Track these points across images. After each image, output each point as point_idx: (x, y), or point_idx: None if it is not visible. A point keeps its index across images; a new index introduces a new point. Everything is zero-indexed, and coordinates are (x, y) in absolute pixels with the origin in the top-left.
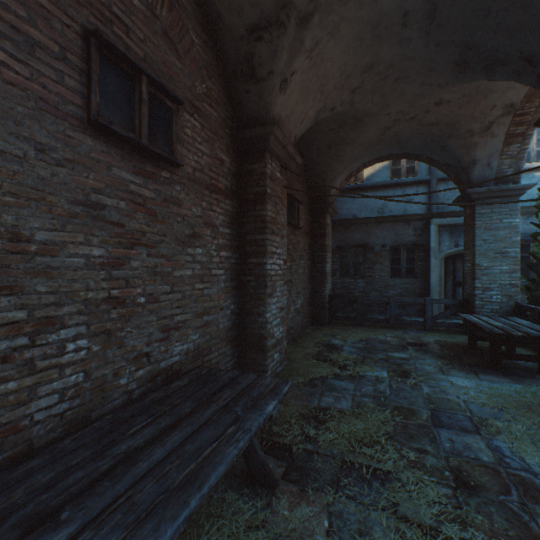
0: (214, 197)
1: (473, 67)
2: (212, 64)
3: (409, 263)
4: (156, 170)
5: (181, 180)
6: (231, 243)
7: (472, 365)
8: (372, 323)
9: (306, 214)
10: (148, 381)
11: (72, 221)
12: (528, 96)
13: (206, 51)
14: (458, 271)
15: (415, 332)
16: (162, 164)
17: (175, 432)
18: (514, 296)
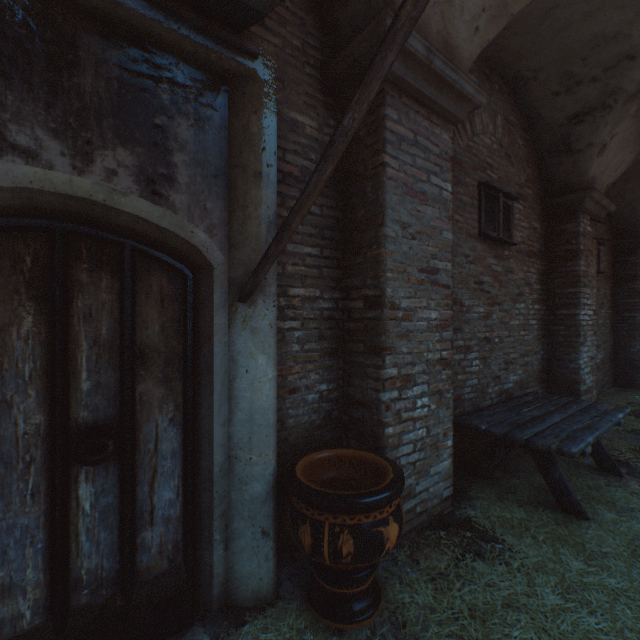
0: (530, 260)
1: None
2: (528, 153)
3: None
4: (501, 251)
5: (512, 254)
6: (540, 297)
7: None
8: None
9: (606, 255)
10: (498, 395)
11: (474, 293)
12: None
13: (525, 146)
14: None
15: None
16: (504, 246)
17: (555, 414)
18: None
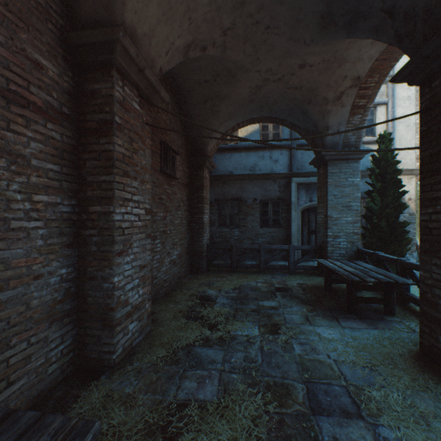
0: (18, 111)
1: (337, 22)
2: None
3: (275, 215)
4: None
5: None
6: (61, 184)
7: (332, 310)
8: (245, 269)
9: (184, 166)
10: None
11: None
12: (371, 71)
13: None
14: (312, 221)
15: (281, 276)
16: None
17: None
18: (356, 242)
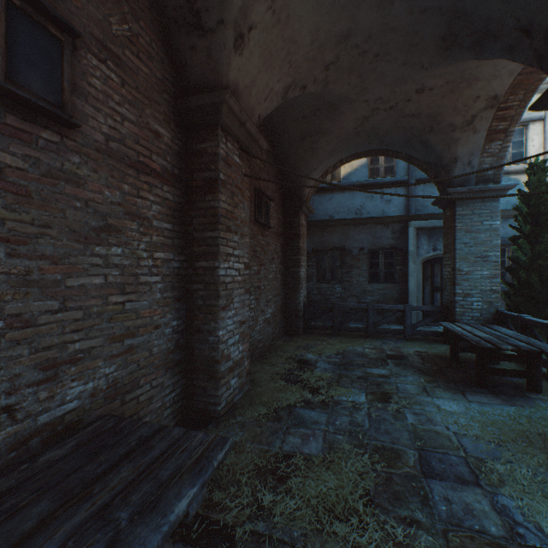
0: (144, 179)
1: (462, 43)
2: (140, 2)
3: (387, 268)
4: (29, 126)
5: (83, 148)
6: (173, 241)
7: (457, 382)
8: (349, 332)
9: (278, 213)
10: (11, 450)
11: None
12: (513, 87)
13: None
14: (436, 276)
15: (394, 342)
16: (42, 119)
17: None
18: (495, 303)
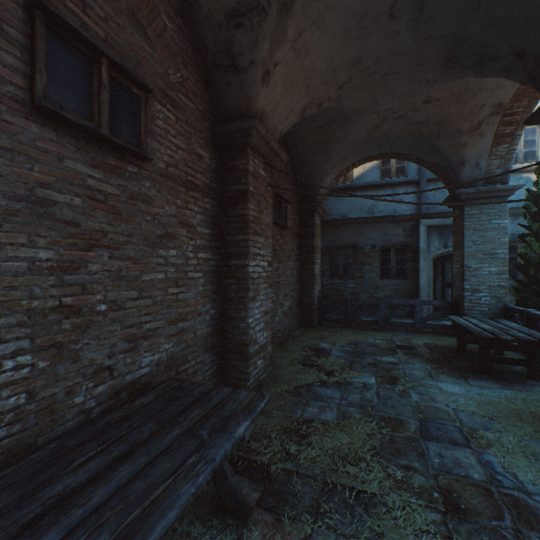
0: (191, 194)
1: (463, 63)
2: (188, 52)
3: (399, 264)
4: (120, 163)
5: (152, 175)
6: (211, 244)
7: (461, 370)
8: (361, 325)
9: (295, 214)
10: (111, 398)
11: (11, 219)
12: (517, 95)
13: (181, 38)
14: (447, 272)
15: (404, 335)
16: (128, 157)
17: (126, 465)
18: (502, 298)
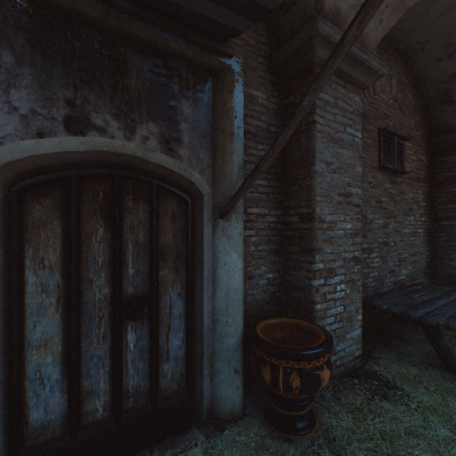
0: (417, 184)
1: None
2: (416, 104)
3: None
4: (395, 178)
5: (404, 180)
6: (425, 211)
7: None
8: None
9: None
10: (393, 284)
11: (375, 210)
12: None
13: (414, 99)
14: None
15: None
16: (397, 174)
17: (440, 299)
18: None
